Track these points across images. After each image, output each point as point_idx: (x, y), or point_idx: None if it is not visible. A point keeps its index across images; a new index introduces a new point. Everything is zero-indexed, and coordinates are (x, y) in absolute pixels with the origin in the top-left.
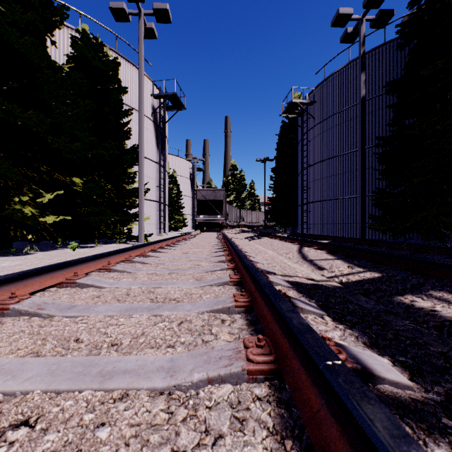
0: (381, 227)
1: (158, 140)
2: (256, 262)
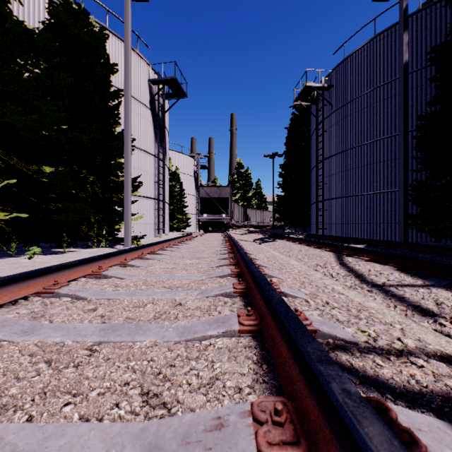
0: (427, 228)
1: (157, 131)
2: (293, 296)
